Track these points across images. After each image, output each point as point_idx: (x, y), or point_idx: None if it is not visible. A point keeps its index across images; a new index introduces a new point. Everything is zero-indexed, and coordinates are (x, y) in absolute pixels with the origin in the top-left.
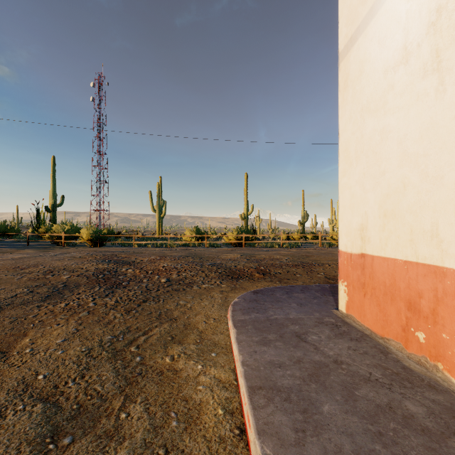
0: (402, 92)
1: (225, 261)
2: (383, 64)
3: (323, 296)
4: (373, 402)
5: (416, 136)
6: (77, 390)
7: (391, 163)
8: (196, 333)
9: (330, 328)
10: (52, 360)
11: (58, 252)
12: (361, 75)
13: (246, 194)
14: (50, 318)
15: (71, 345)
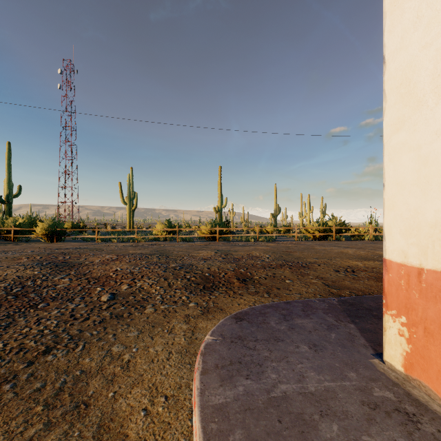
0: None
1: (196, 262)
2: None
3: (340, 322)
4: None
5: None
6: None
7: None
8: None
9: (402, 429)
10: None
11: None
12: None
13: (220, 187)
14: None
15: None
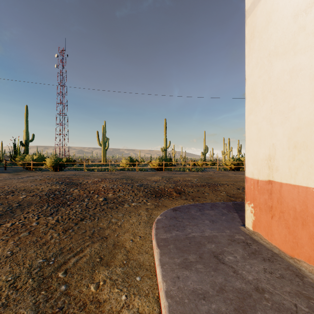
0: None
1: (150, 183)
2: (293, 9)
3: (229, 212)
4: None
5: None
6: None
7: (302, 99)
8: (123, 253)
9: (242, 247)
10: None
11: (25, 175)
12: (268, 24)
13: (165, 133)
14: None
15: None
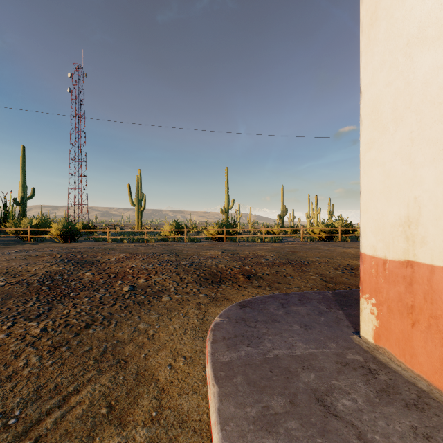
0: None
1: (204, 260)
2: None
3: (330, 309)
4: None
5: None
6: None
7: None
8: (153, 394)
9: (363, 378)
10: None
11: (16, 249)
12: None
13: (227, 188)
14: None
15: None
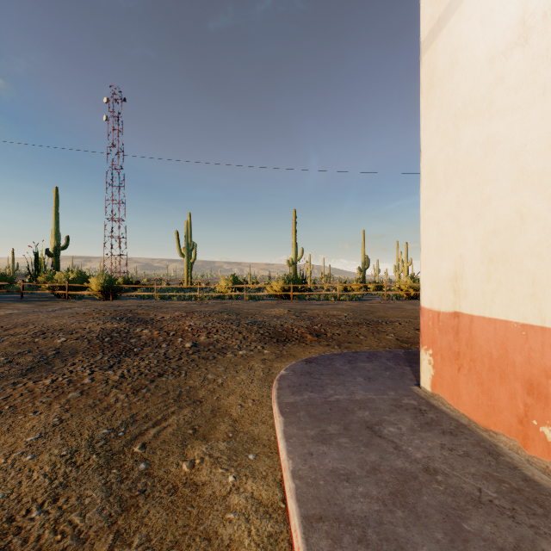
0: (517, 86)
1: (268, 319)
2: (488, 49)
3: (397, 366)
4: (493, 543)
5: (541, 147)
6: (43, 525)
7: (500, 187)
8: (228, 423)
9: (412, 415)
10: (13, 472)
11: (58, 307)
12: (454, 68)
13: (294, 235)
14: (27, 401)
15: (47, 446)
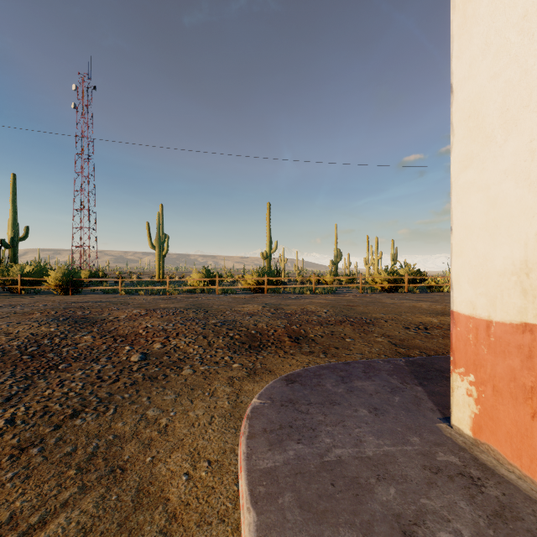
0: None
1: (240, 317)
2: None
3: (405, 385)
4: None
5: None
6: None
7: None
8: (159, 524)
9: (464, 493)
10: None
11: None
12: None
13: (268, 228)
14: None
15: None
